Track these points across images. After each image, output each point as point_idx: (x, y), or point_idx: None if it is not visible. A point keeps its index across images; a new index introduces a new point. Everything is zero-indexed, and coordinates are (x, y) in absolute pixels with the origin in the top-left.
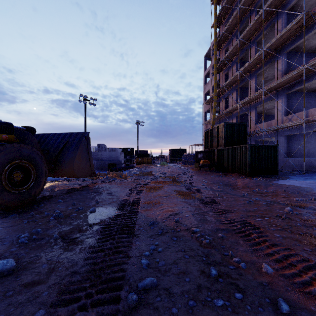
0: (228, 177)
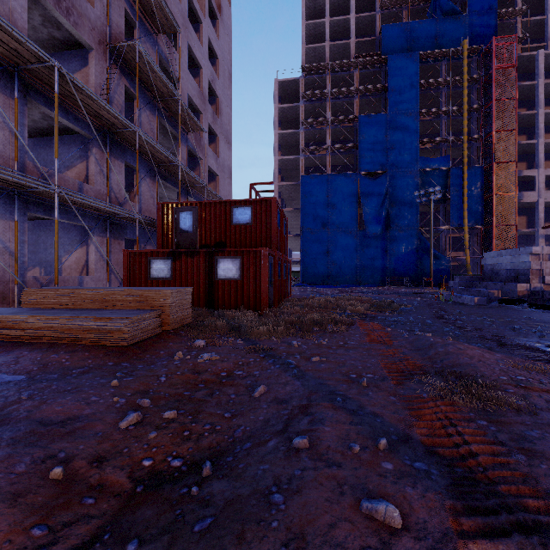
0: None
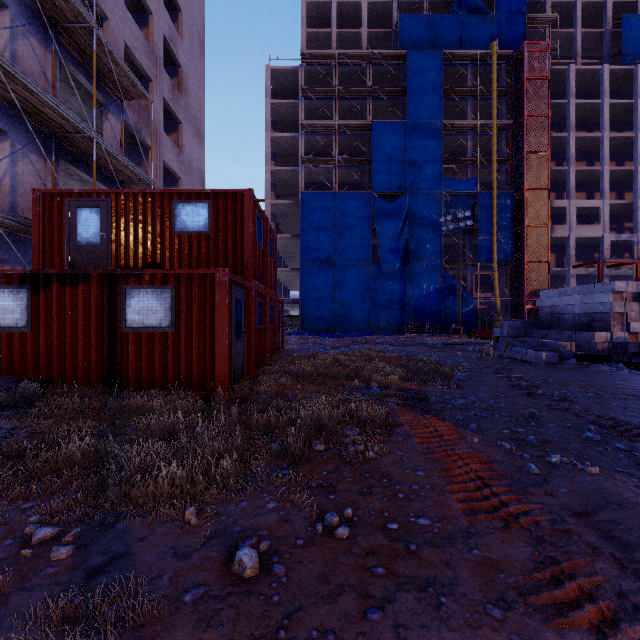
0: None
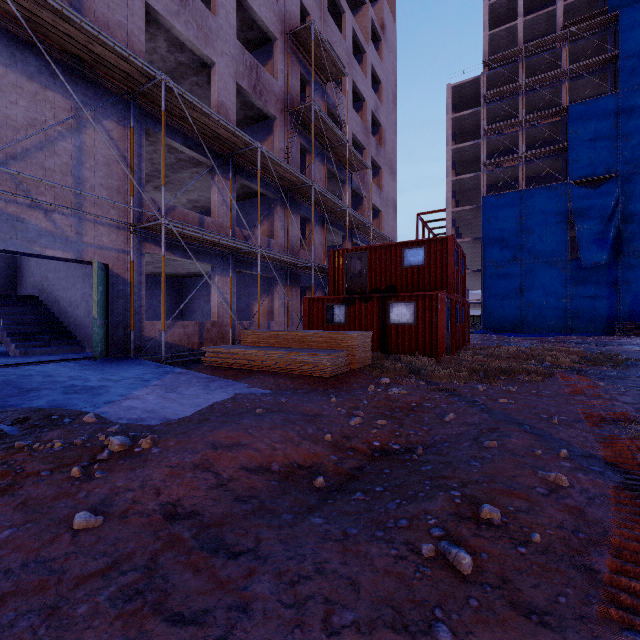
0: None
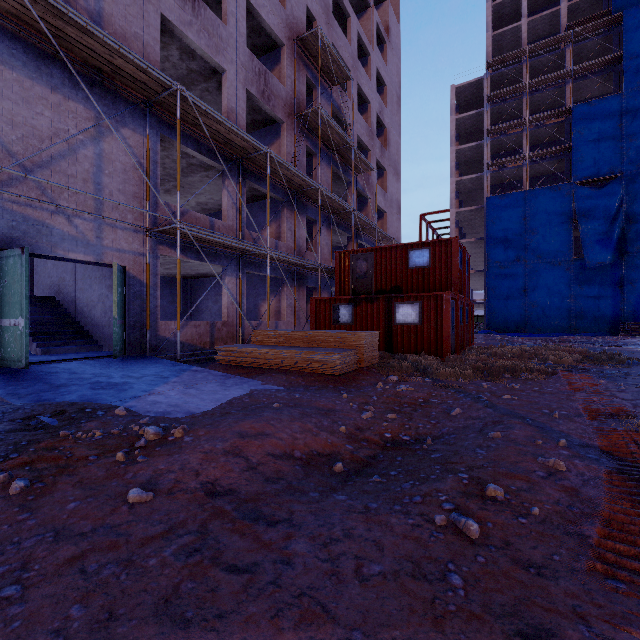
0: None
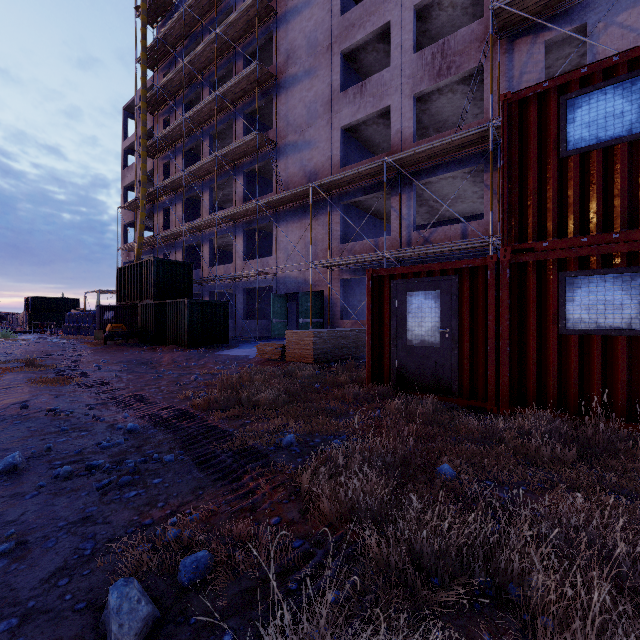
0: (155, 352)
